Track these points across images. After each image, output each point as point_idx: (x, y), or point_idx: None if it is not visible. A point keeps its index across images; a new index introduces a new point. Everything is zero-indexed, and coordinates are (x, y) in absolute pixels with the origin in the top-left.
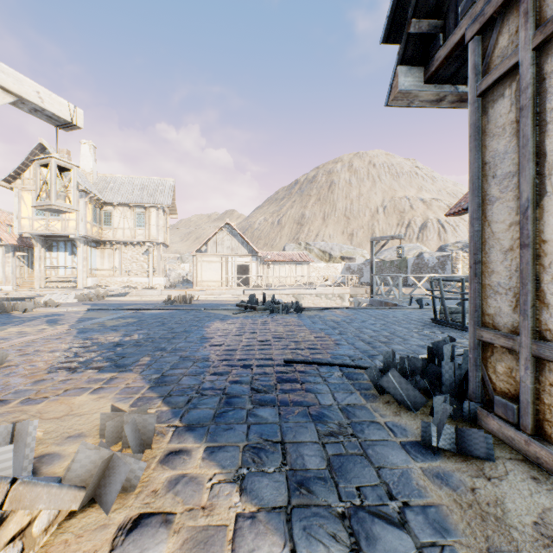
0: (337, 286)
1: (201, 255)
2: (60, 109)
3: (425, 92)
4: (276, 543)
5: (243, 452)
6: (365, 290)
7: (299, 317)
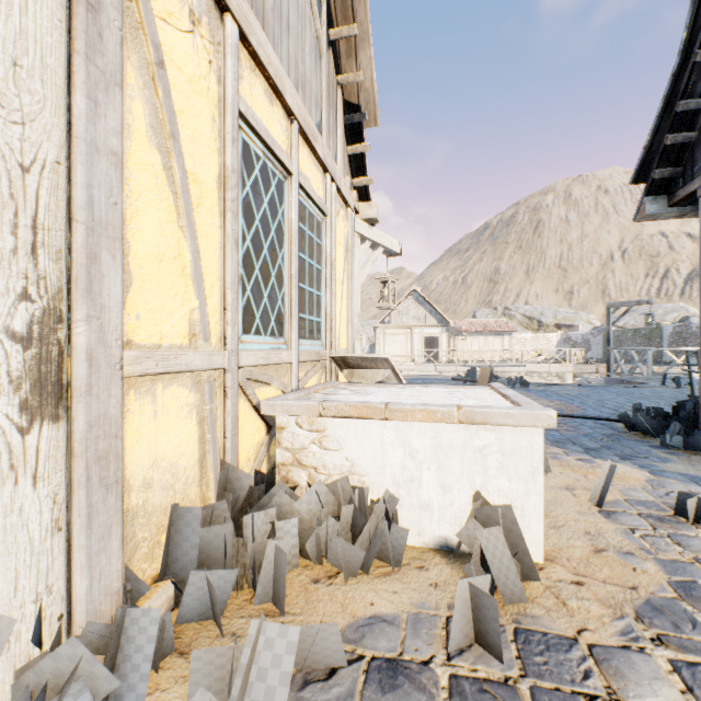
0: (554, 363)
1: (384, 326)
2: (397, 248)
3: (668, 213)
4: (585, 456)
5: (548, 440)
6: (594, 368)
7: (528, 391)
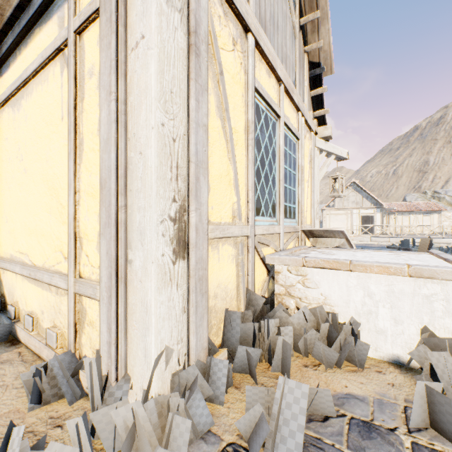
0: None
1: (329, 209)
2: (344, 154)
3: None
4: None
5: None
6: None
7: None
